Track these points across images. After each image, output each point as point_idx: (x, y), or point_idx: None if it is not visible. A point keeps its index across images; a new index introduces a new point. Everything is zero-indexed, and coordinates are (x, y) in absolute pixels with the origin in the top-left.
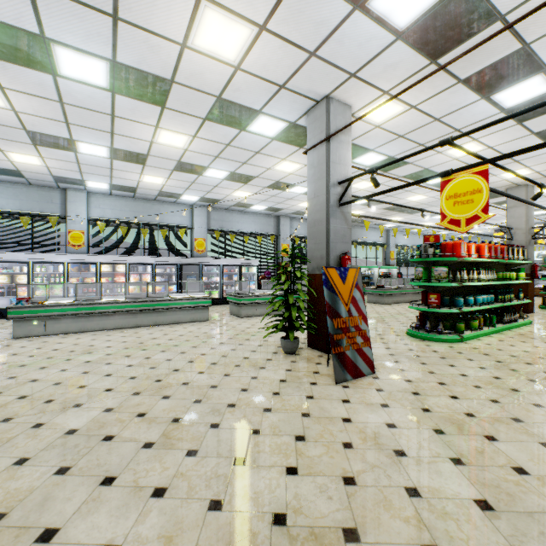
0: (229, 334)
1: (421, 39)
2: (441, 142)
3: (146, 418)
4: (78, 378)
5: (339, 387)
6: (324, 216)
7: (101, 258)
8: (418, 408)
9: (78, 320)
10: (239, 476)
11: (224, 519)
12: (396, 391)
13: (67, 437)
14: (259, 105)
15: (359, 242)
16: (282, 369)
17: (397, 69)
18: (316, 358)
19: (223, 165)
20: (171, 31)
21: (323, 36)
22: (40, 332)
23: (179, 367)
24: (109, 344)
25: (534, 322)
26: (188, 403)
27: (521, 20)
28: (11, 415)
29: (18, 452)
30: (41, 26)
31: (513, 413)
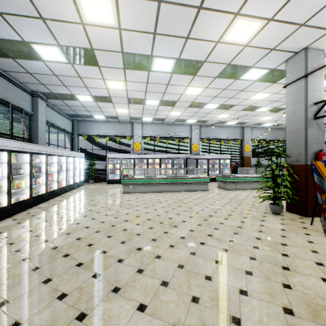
0: (226, 199)
1: None
2: None
3: (213, 237)
4: (165, 214)
5: None
6: (302, 126)
7: (148, 156)
8: None
9: (146, 186)
10: (290, 275)
11: (297, 294)
12: None
13: (182, 239)
14: (253, 63)
15: None
16: (277, 223)
17: None
18: (298, 219)
19: (217, 101)
20: (213, 37)
21: (314, 12)
22: (132, 191)
23: (211, 214)
24: (165, 199)
25: None
26: (230, 233)
27: None
28: (151, 226)
29: (167, 242)
30: (152, 51)
31: None
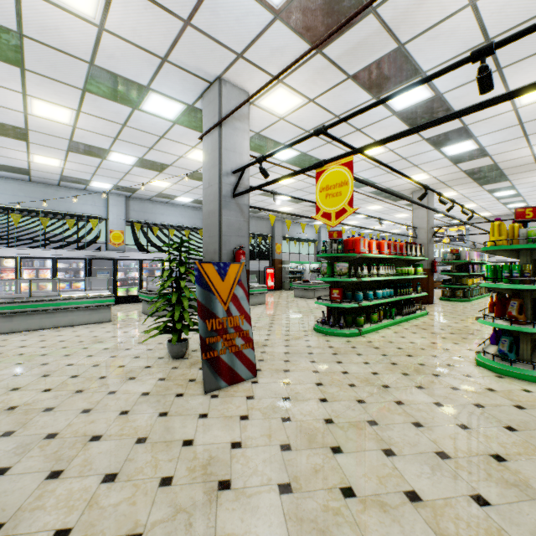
0: (123, 337)
1: (301, 23)
2: (315, 130)
3: None
4: None
5: (206, 398)
6: (217, 207)
7: None
8: (279, 417)
9: None
10: None
11: None
12: (267, 397)
13: None
14: (145, 79)
15: (292, 238)
16: (155, 379)
17: (284, 55)
18: None
19: (127, 149)
20: None
21: (193, 1)
22: None
23: (23, 384)
24: None
25: (430, 313)
26: None
27: (373, 3)
28: None
29: None
30: None
31: (372, 414)
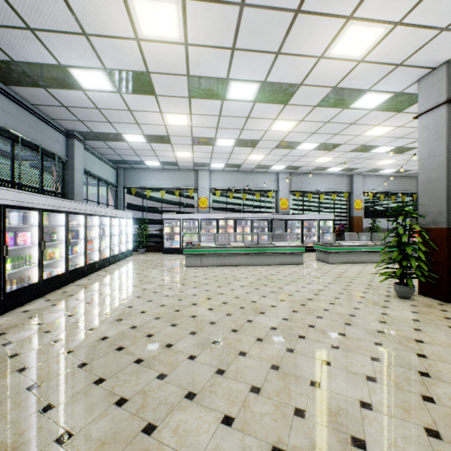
0: (330, 277)
1: None
2: None
3: (317, 329)
4: (246, 296)
5: None
6: (443, 174)
7: (219, 216)
8: None
9: (218, 258)
10: (432, 384)
11: (444, 410)
12: None
13: (274, 331)
14: (369, 85)
15: None
16: (407, 311)
17: None
18: (438, 306)
19: (315, 139)
20: (315, 50)
21: None
22: (198, 264)
23: (310, 297)
24: (244, 275)
25: None
26: (340, 324)
27: None
28: (228, 312)
29: (253, 334)
30: (228, 73)
31: None
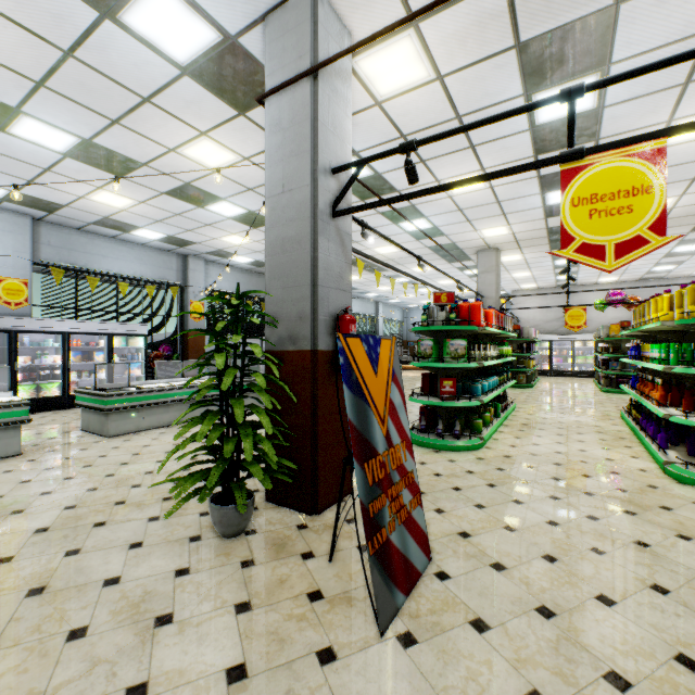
0: (71, 493)
1: None
2: (565, 91)
3: None
4: None
5: (395, 650)
6: (307, 230)
7: None
8: (600, 678)
9: None
10: None
11: None
12: (509, 616)
13: None
14: None
15: None
16: (226, 610)
17: None
18: (298, 537)
19: (60, 115)
20: None
21: None
22: None
23: None
24: None
25: (516, 405)
26: None
27: None
28: None
29: None
30: None
31: None
